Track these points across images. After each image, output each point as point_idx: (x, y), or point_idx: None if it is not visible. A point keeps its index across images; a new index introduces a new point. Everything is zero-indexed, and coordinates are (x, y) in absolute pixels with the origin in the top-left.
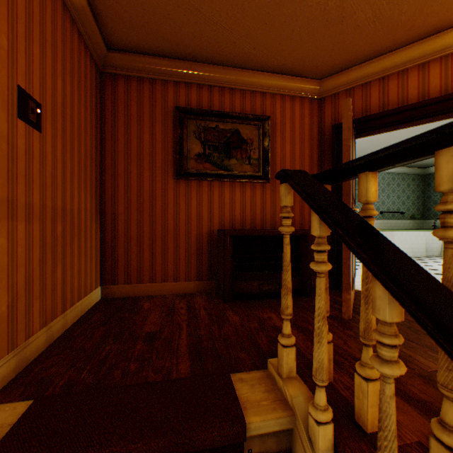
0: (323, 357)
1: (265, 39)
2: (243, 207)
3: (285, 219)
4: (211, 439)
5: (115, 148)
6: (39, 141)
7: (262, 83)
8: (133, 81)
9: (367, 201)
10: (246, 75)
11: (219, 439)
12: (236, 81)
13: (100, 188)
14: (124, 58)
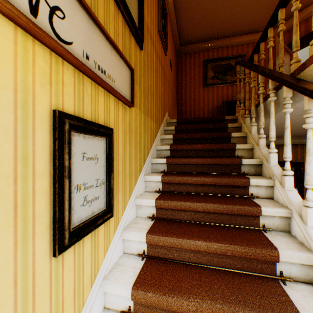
0: (242, 96)
1: (240, 23)
2: (232, 95)
3: (237, 75)
4: (216, 118)
5: (181, 80)
6: (171, 73)
7: (241, 40)
8: (187, 55)
9: (254, 61)
10: (233, 39)
11: (218, 118)
12: (229, 43)
13: (176, 95)
14: (185, 47)
